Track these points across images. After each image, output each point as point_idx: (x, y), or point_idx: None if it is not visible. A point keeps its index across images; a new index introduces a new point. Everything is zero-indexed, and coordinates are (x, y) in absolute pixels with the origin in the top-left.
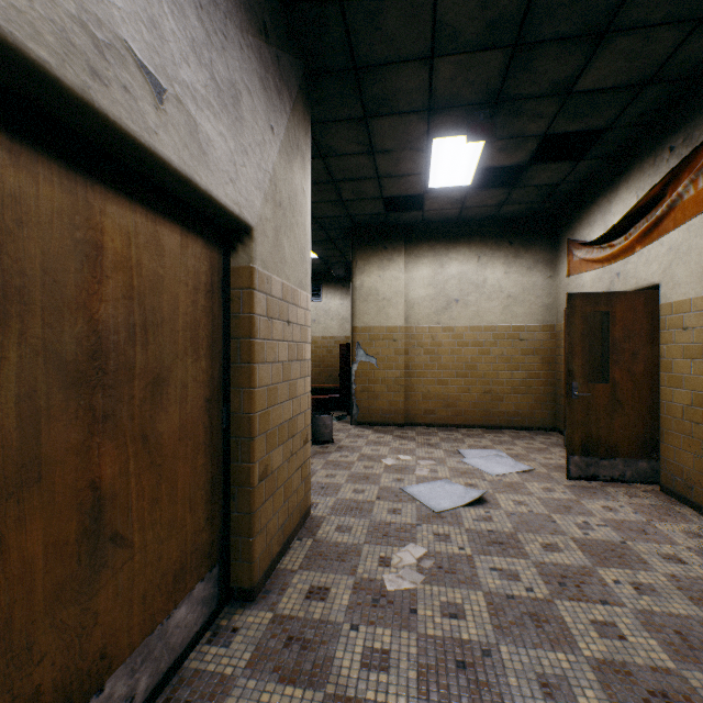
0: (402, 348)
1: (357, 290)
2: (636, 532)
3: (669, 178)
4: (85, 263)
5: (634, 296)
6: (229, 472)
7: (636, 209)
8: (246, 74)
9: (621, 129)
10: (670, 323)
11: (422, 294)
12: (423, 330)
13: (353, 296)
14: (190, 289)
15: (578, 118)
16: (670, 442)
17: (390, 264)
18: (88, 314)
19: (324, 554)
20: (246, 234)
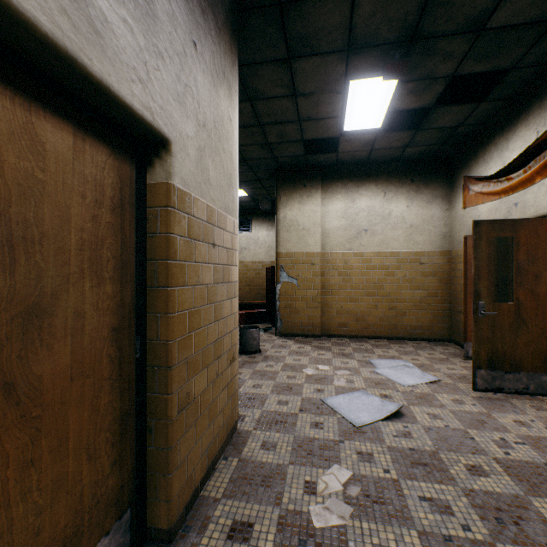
0: (319, 271)
1: (281, 221)
2: None
3: None
4: None
5: (537, 222)
6: (144, 404)
7: (538, 142)
8: None
9: (523, 69)
10: None
11: (336, 225)
12: (337, 255)
13: (277, 226)
14: (88, 201)
15: (486, 57)
16: None
17: (309, 199)
18: None
19: (249, 477)
20: (163, 148)
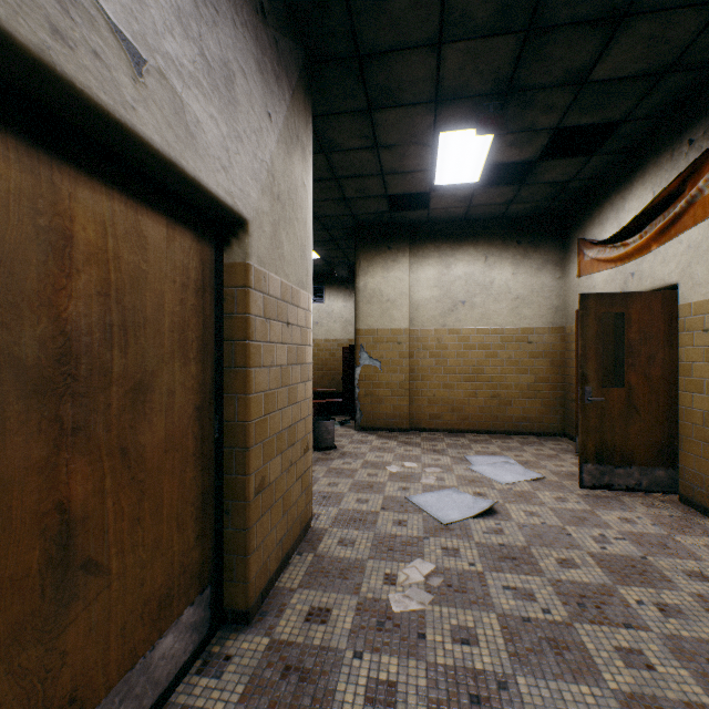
0: (407, 351)
1: (361, 291)
2: (656, 546)
3: (689, 172)
4: (50, 253)
5: (650, 296)
6: (222, 485)
7: (652, 205)
8: (240, 54)
9: (636, 121)
10: (689, 325)
11: (427, 296)
12: (428, 332)
13: (356, 297)
14: (178, 286)
15: (592, 110)
16: (689, 449)
17: (394, 264)
18: (54, 312)
19: (326, 570)
20: (241, 228)
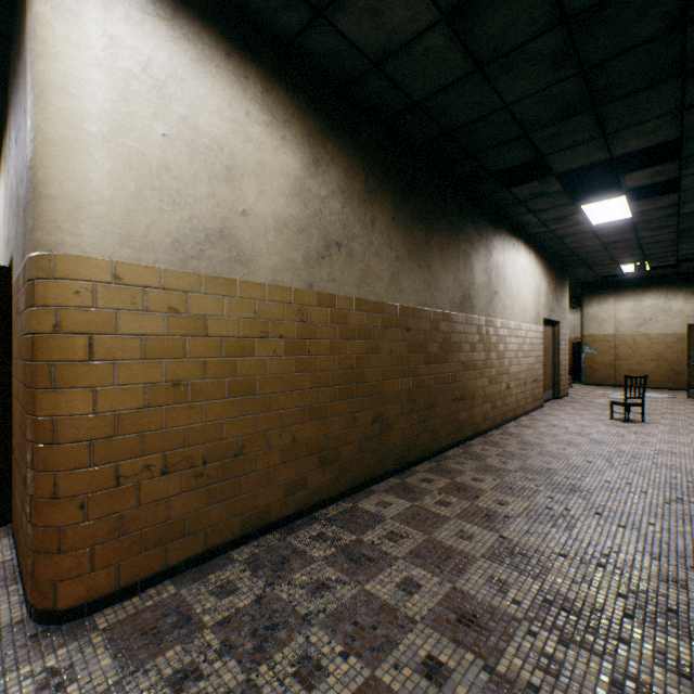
0: (612, 345)
1: (584, 316)
2: (693, 405)
3: None
4: (544, 336)
5: None
6: (553, 372)
7: None
8: (558, 291)
9: None
10: None
11: (626, 317)
12: (627, 335)
13: (581, 319)
14: (550, 336)
15: (689, 256)
16: None
17: (605, 301)
18: (544, 343)
19: (575, 399)
20: (557, 323)
